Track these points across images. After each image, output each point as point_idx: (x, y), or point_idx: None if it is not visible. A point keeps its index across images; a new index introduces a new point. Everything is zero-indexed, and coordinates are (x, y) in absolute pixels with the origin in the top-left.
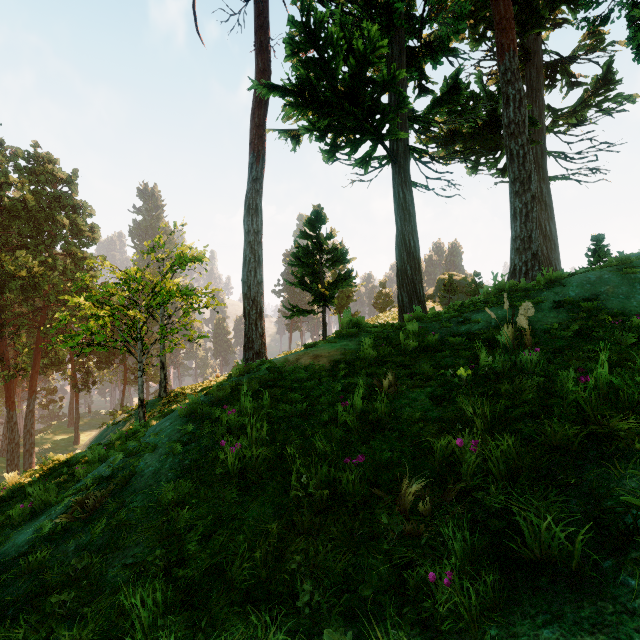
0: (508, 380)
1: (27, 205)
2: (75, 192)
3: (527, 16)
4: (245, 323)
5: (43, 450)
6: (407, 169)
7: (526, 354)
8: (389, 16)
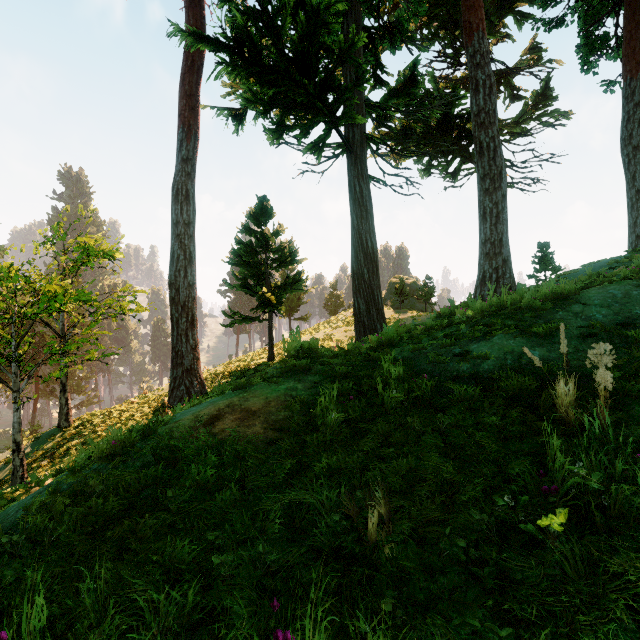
0: None
1: None
2: None
3: None
4: (173, 334)
5: None
6: (364, 160)
7: None
8: None
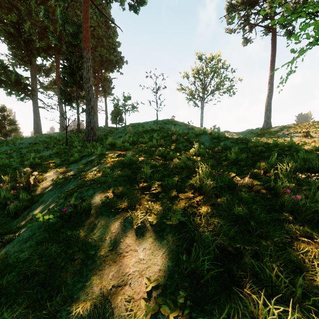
0: None
1: None
2: None
3: None
4: None
5: None
6: (37, 103)
7: None
8: (31, 61)
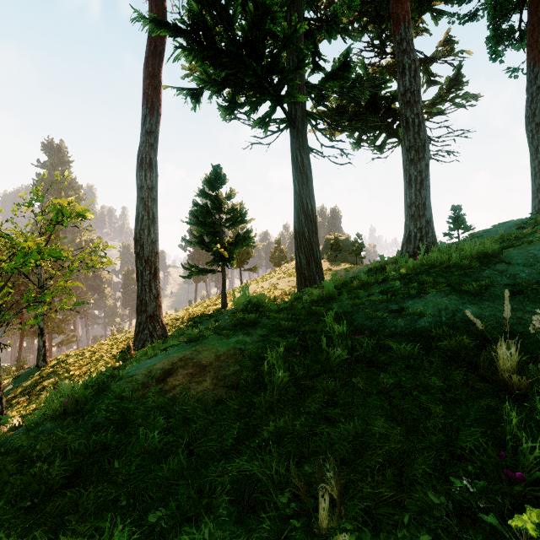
0: None
1: None
2: None
3: None
4: (138, 284)
5: None
6: (305, 134)
7: None
8: None
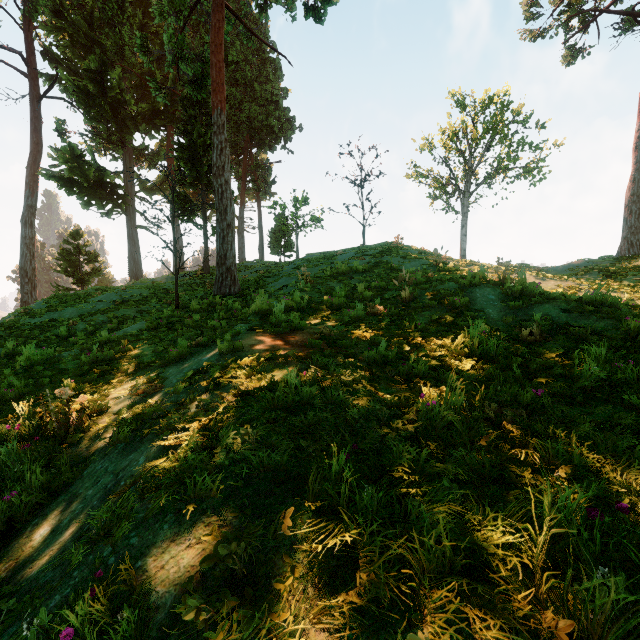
0: None
1: None
2: None
3: None
4: (22, 293)
5: None
6: (134, 220)
7: None
8: (123, 141)
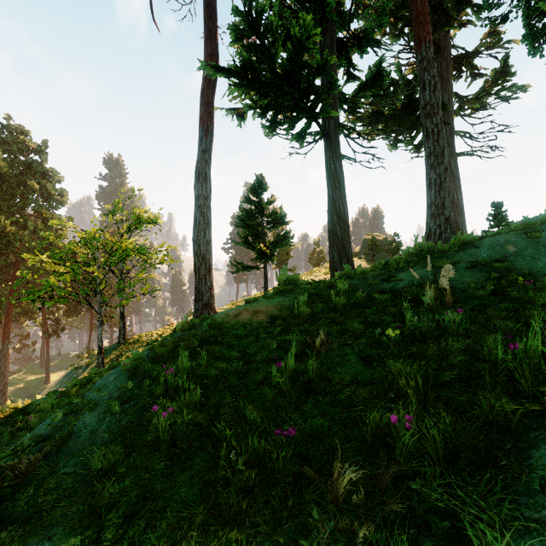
0: (434, 341)
1: (0, 171)
2: (45, 160)
3: (438, 16)
4: (195, 278)
5: (16, 389)
6: (337, 144)
7: (450, 315)
8: (322, 10)
